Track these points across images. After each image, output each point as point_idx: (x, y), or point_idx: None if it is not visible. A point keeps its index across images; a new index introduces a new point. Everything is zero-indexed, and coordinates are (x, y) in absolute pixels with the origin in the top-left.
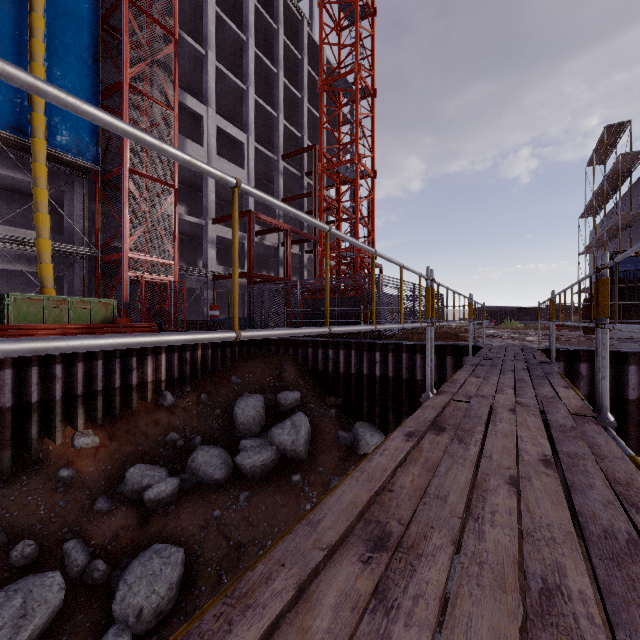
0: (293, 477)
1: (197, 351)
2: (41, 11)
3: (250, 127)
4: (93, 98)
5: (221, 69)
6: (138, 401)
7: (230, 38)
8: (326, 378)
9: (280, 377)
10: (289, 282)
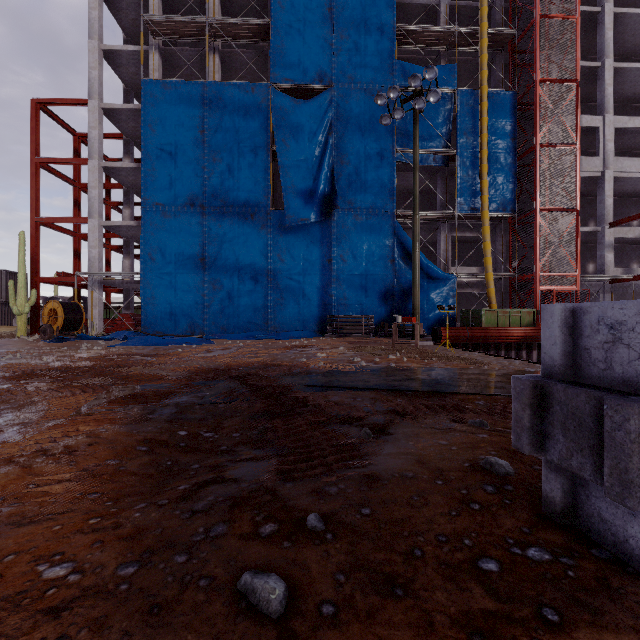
0: None
1: None
2: (486, 130)
3: None
4: (512, 167)
5: (619, 67)
6: None
7: (629, 24)
8: None
9: None
10: None
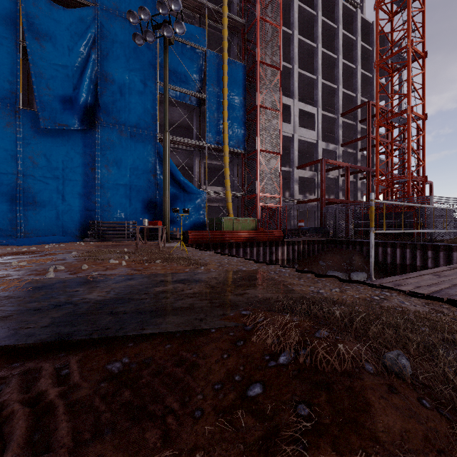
0: None
1: (300, 245)
2: (226, 86)
3: (319, 102)
4: (243, 118)
5: (301, 72)
6: None
7: (305, 49)
8: (385, 267)
9: (350, 264)
10: (348, 202)
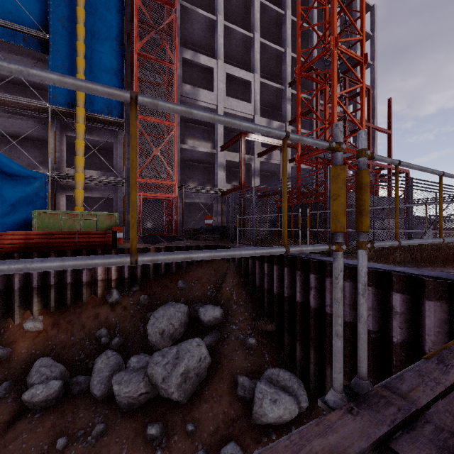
0: (148, 429)
1: None
2: (82, 22)
3: (256, 66)
4: (119, 72)
5: (230, 27)
6: (91, 295)
7: (241, 1)
8: (263, 295)
9: (220, 287)
10: None
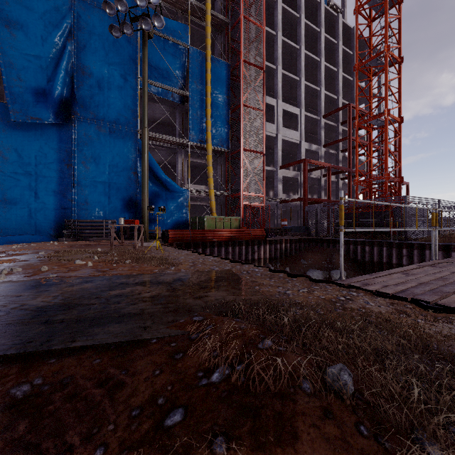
0: None
1: (282, 244)
2: (209, 84)
3: (302, 103)
4: (227, 116)
5: (284, 73)
6: None
7: (289, 51)
8: (363, 264)
9: (331, 262)
10: (330, 202)
